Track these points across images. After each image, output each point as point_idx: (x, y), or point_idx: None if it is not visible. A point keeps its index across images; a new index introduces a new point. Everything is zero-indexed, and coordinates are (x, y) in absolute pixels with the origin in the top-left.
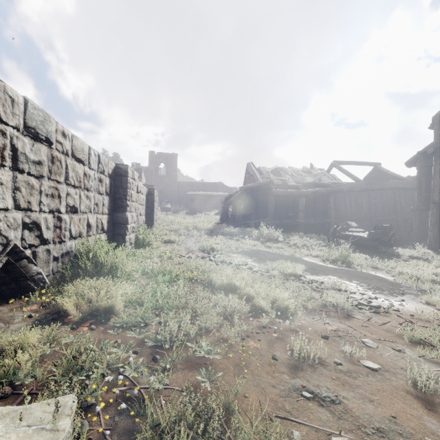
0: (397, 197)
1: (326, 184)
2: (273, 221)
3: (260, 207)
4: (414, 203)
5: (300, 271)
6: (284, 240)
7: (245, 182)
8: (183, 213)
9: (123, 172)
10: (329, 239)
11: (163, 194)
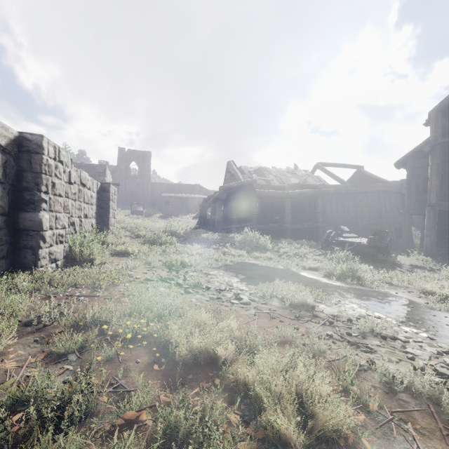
0: (382, 201)
1: (313, 185)
2: (258, 226)
3: (242, 210)
4: (398, 207)
5: (311, 300)
6: (272, 248)
7: (225, 183)
8: (157, 217)
9: (33, 147)
10: (322, 246)
11: (135, 196)
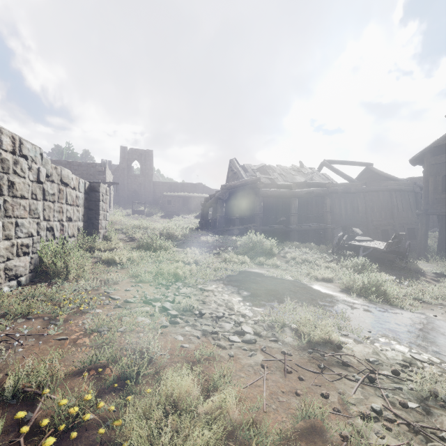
0: (393, 200)
1: (321, 184)
2: (262, 227)
3: (245, 210)
4: (411, 207)
5: (337, 336)
6: (278, 252)
7: (228, 181)
8: (158, 216)
9: None
10: (333, 251)
11: (138, 195)
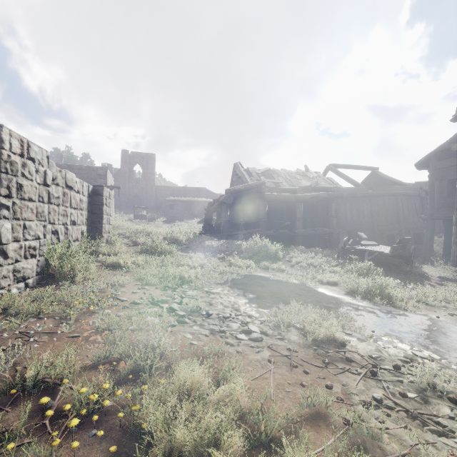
0: (399, 204)
1: (326, 188)
2: (267, 232)
3: (250, 214)
4: (416, 211)
5: (341, 334)
6: (283, 257)
7: (232, 186)
8: (161, 221)
9: None
10: (339, 255)
11: (139, 199)
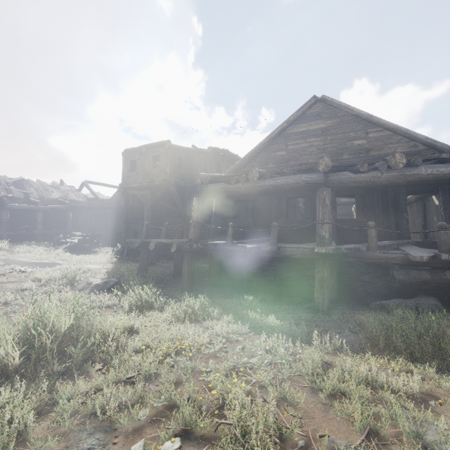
0: None
1: (65, 202)
2: (8, 232)
3: None
4: None
5: None
6: (10, 248)
7: None
8: None
9: None
10: (54, 245)
11: None
